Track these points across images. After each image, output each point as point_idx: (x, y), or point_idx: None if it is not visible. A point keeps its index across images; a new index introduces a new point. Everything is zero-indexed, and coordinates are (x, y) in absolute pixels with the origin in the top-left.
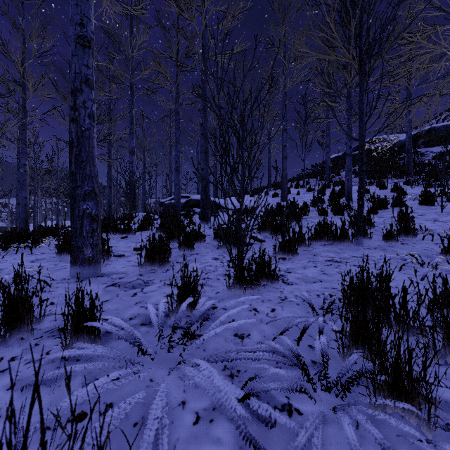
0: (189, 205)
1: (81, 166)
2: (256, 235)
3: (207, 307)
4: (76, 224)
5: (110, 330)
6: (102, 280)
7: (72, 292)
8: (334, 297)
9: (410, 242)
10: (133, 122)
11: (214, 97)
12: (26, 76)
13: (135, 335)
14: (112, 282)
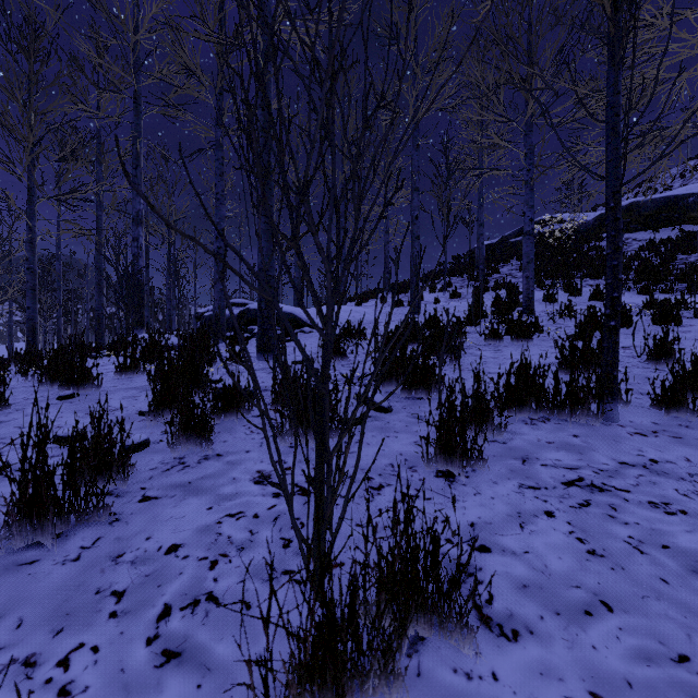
0: (245, 320)
1: None
2: (370, 393)
3: None
4: None
5: None
6: None
7: None
8: None
9: None
10: (139, 165)
11: None
12: None
13: None
14: None
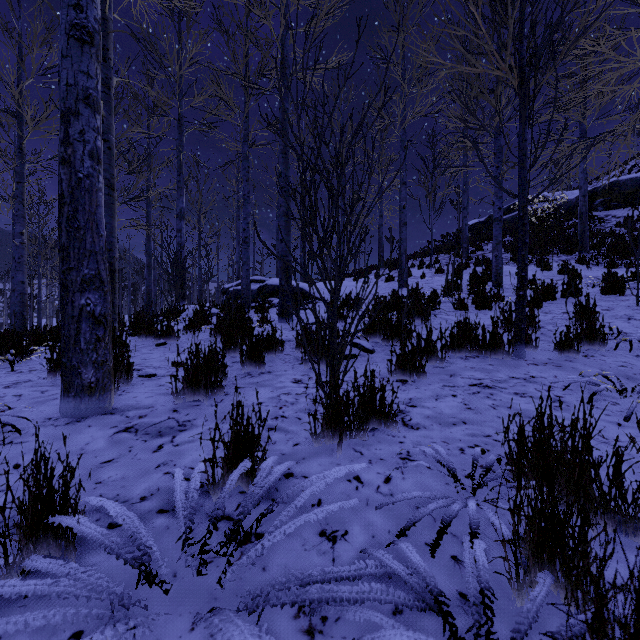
0: (264, 294)
1: (76, 236)
2: (361, 341)
3: (274, 479)
4: (69, 330)
5: (91, 534)
6: (110, 420)
7: (57, 443)
8: (490, 457)
9: (597, 354)
10: (181, 172)
11: (291, 124)
12: (23, 104)
13: (140, 541)
14: (127, 424)
